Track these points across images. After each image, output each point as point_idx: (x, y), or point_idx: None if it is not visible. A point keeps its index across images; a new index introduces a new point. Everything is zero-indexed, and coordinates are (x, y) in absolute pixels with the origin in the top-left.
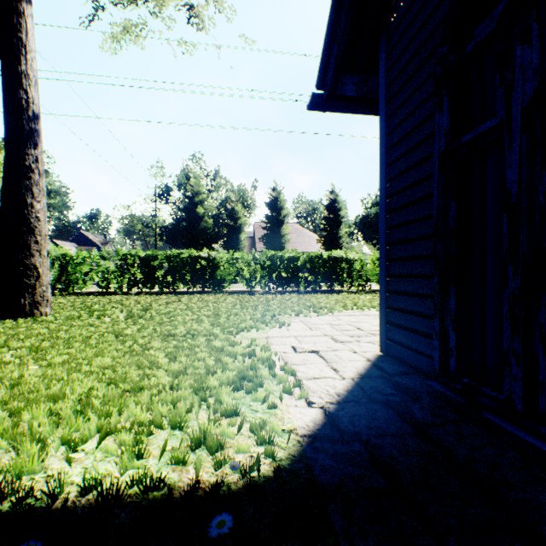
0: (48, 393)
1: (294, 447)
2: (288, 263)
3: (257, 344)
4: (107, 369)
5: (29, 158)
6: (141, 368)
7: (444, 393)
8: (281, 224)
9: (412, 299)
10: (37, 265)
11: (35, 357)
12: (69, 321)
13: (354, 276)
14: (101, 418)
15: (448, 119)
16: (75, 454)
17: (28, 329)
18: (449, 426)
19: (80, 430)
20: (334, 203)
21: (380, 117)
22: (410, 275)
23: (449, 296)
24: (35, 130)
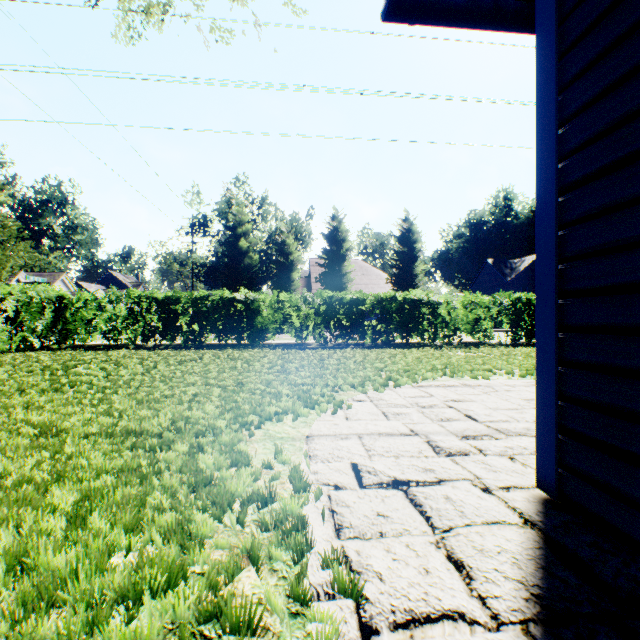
0: None
1: None
2: (351, 307)
3: (285, 459)
4: None
5: None
6: None
7: None
8: (342, 260)
9: None
10: None
11: None
12: (3, 396)
13: (438, 325)
14: None
15: None
16: None
17: None
18: None
19: None
20: (408, 234)
21: None
22: None
23: None
24: None
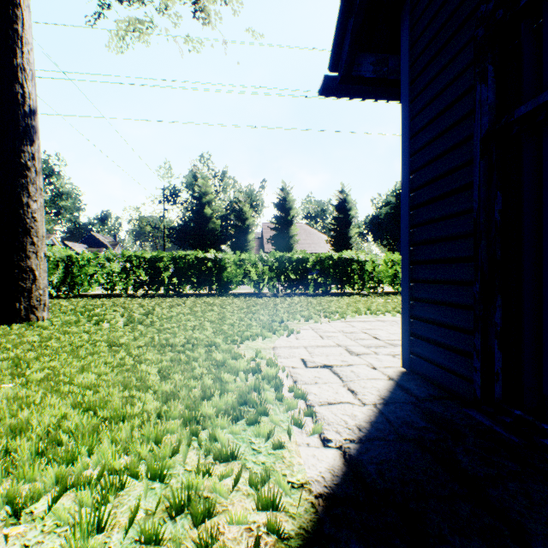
0: (11, 423)
1: (307, 515)
2: (297, 264)
3: (262, 356)
4: (88, 390)
5: (25, 155)
6: (128, 387)
7: (491, 428)
8: (289, 225)
9: (444, 309)
10: (33, 268)
11: (13, 372)
12: (64, 327)
13: (365, 278)
14: (64, 462)
15: (493, 91)
16: (11, 528)
17: (19, 337)
18: (509, 483)
19: (32, 482)
20: (344, 203)
21: (403, 99)
22: (442, 281)
23: (494, 307)
24: (31, 126)
